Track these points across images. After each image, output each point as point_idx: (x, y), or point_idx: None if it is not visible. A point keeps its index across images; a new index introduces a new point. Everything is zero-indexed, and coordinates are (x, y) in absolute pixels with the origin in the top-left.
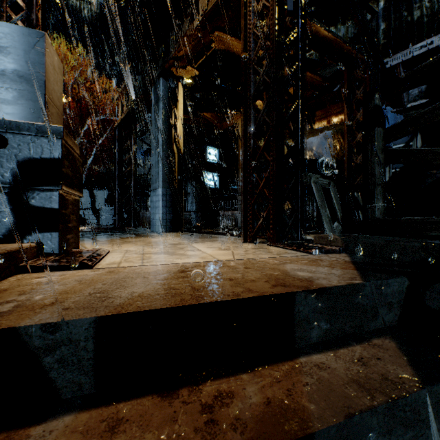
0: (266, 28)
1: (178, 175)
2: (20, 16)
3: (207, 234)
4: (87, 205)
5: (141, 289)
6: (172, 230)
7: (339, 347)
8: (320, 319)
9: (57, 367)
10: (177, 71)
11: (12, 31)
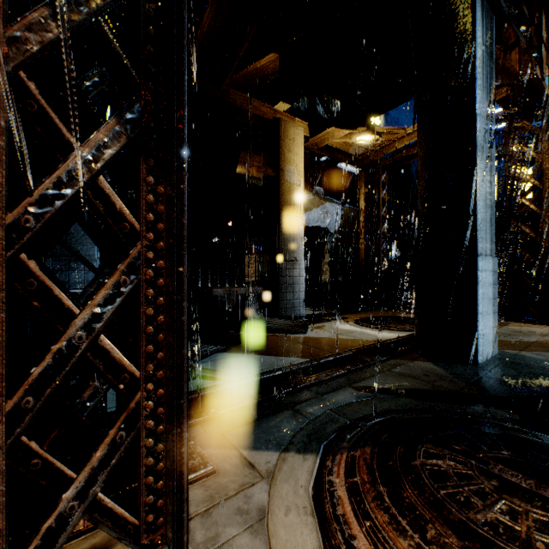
0: None
1: None
2: None
3: None
4: None
5: None
6: None
7: None
8: None
9: None
10: None
11: None
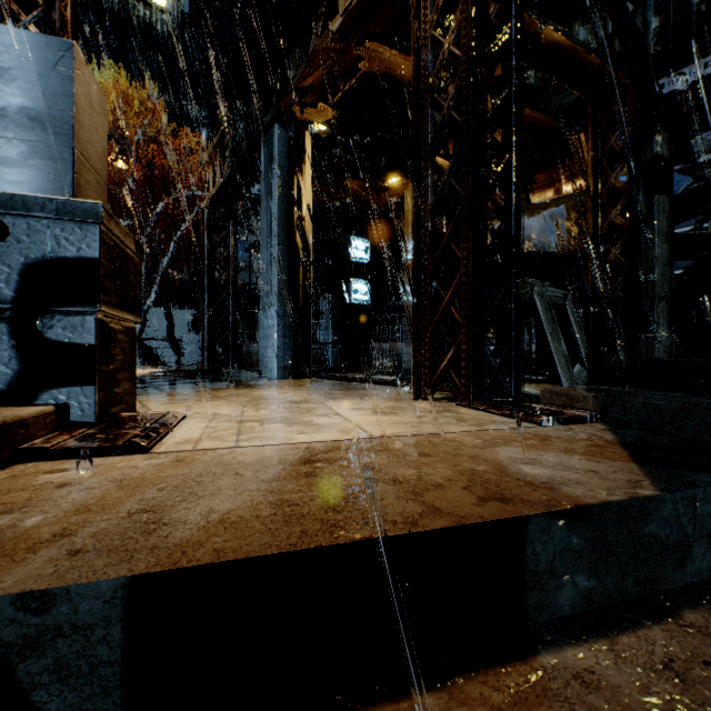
0: (454, 27)
1: (304, 284)
2: (34, 17)
3: (352, 383)
4: (161, 332)
5: (227, 502)
6: (293, 375)
7: (619, 630)
8: (576, 569)
9: (47, 681)
10: (302, 111)
11: (18, 41)
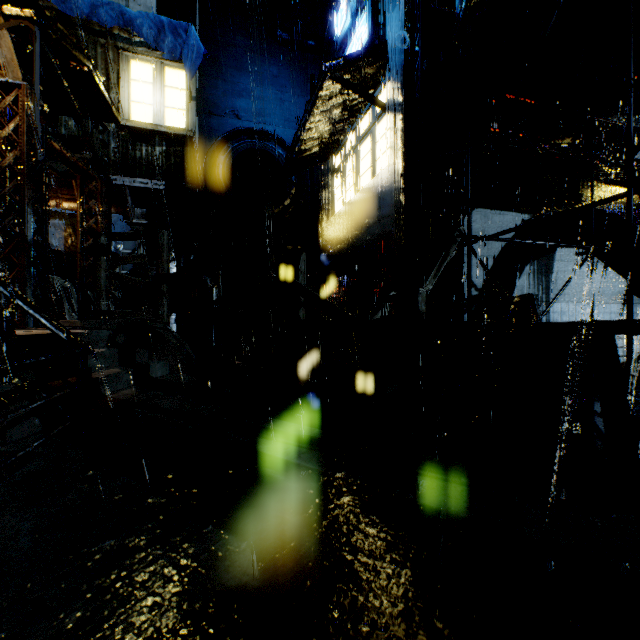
0: (14, 156)
1: None
2: None
3: None
4: None
5: None
6: None
7: None
8: None
9: None
10: None
11: None
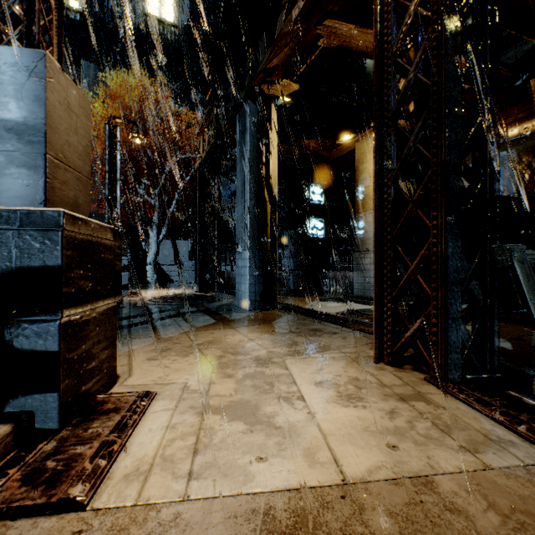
0: None
1: (270, 231)
2: (17, 33)
3: (312, 320)
4: (170, 257)
5: None
6: (262, 307)
7: None
8: None
9: None
10: (269, 88)
11: None
